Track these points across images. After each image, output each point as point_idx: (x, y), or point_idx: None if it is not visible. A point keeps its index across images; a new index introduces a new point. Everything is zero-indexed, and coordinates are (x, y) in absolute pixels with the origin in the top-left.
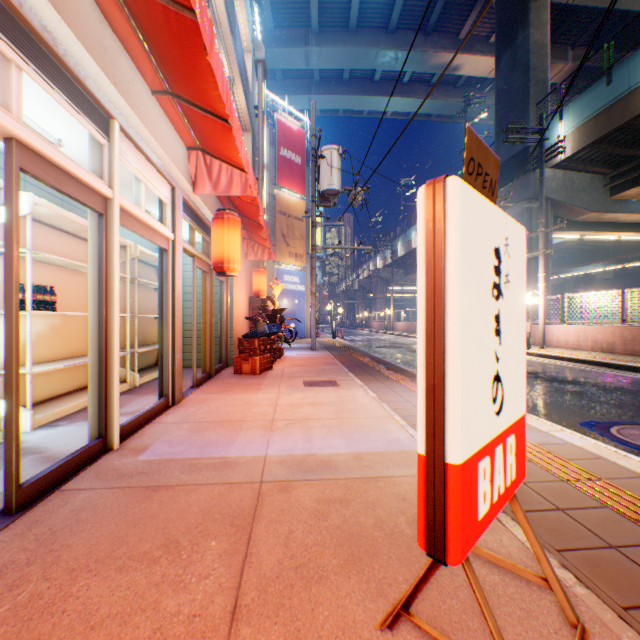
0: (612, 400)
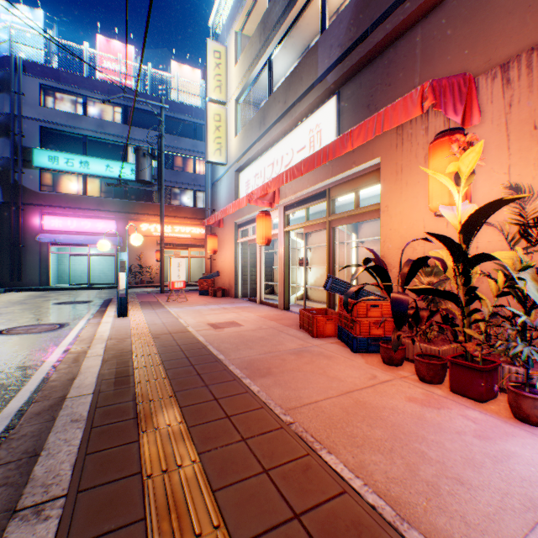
0: None
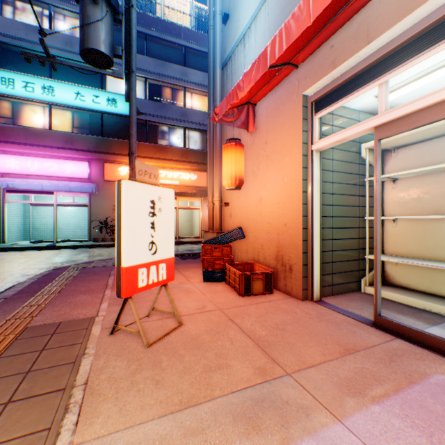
0: None
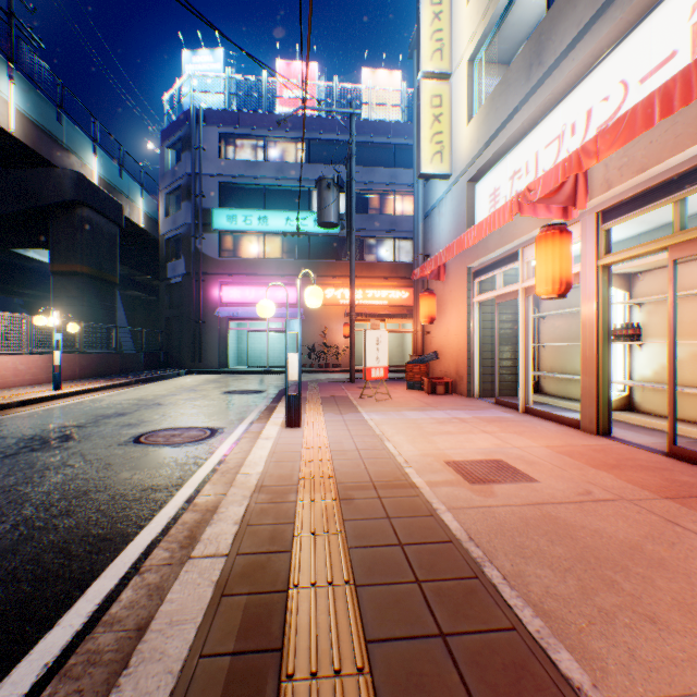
0: (7, 476)
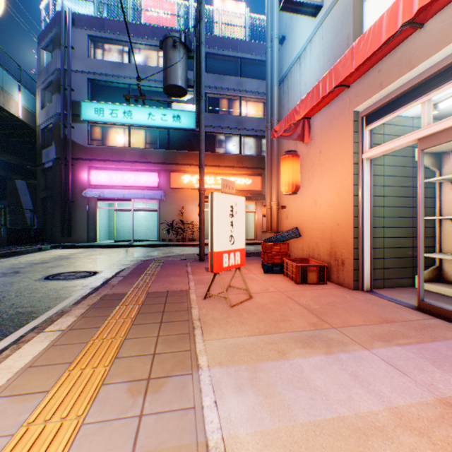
0: None
